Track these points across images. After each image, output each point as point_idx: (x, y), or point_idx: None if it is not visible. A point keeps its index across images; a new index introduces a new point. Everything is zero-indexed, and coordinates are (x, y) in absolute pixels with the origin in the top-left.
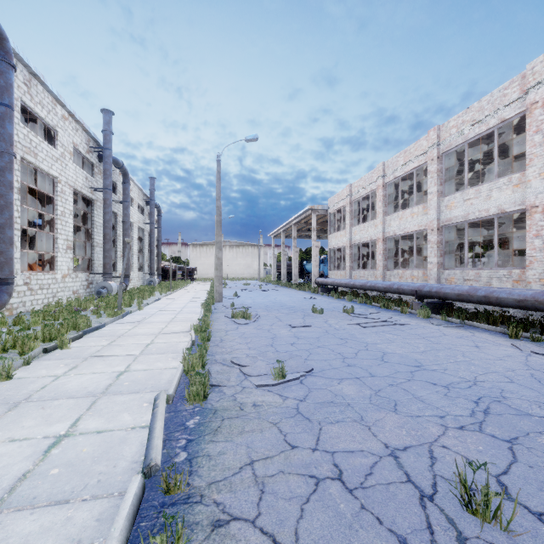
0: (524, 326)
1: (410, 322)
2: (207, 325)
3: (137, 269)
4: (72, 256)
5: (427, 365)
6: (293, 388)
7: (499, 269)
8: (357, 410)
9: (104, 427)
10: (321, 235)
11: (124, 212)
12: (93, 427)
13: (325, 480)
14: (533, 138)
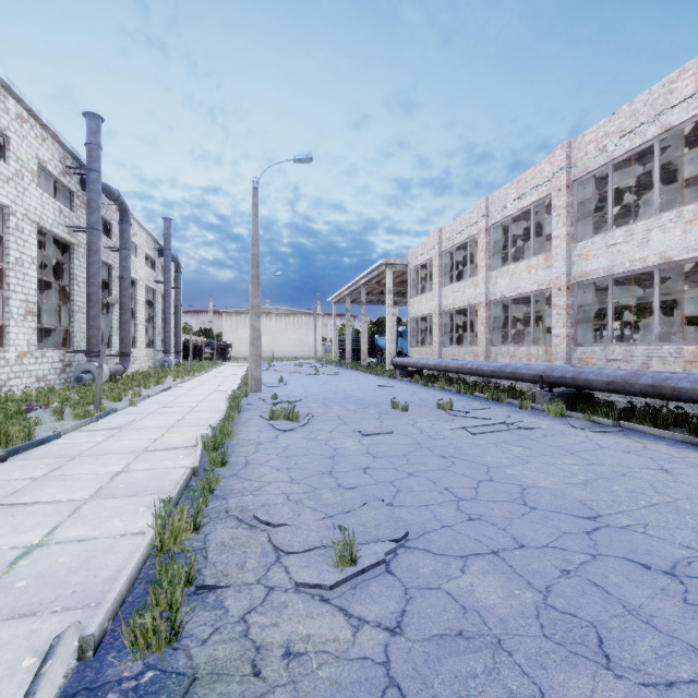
0: None
1: (538, 424)
2: (228, 435)
3: (144, 344)
4: (36, 325)
5: (609, 516)
6: (373, 587)
7: (661, 345)
8: (524, 667)
9: None
10: (398, 301)
11: (122, 264)
12: None
13: None
14: None
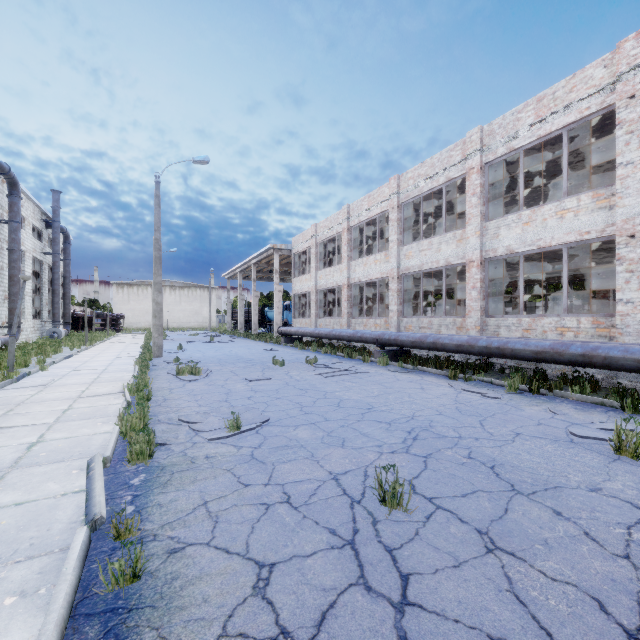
0: (461, 369)
1: (370, 370)
2: (145, 384)
3: (31, 315)
4: None
5: (377, 407)
6: (249, 438)
7: (447, 318)
8: (309, 450)
9: (23, 498)
10: (286, 278)
11: (11, 237)
12: (9, 501)
13: (275, 504)
14: (471, 199)
